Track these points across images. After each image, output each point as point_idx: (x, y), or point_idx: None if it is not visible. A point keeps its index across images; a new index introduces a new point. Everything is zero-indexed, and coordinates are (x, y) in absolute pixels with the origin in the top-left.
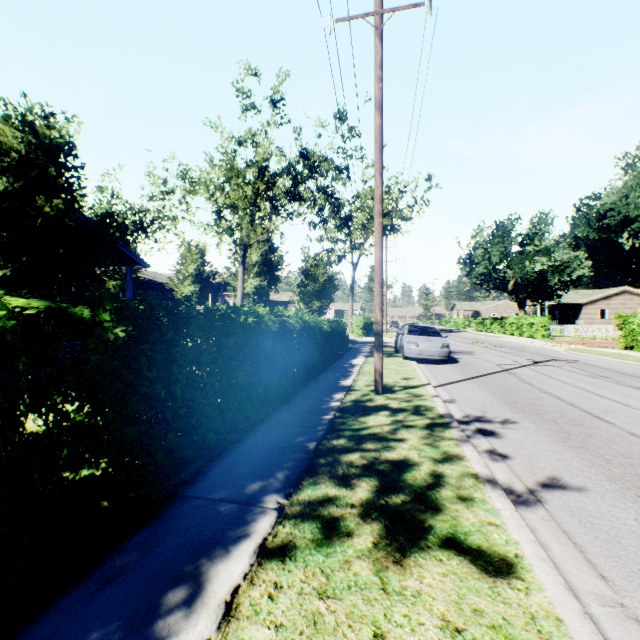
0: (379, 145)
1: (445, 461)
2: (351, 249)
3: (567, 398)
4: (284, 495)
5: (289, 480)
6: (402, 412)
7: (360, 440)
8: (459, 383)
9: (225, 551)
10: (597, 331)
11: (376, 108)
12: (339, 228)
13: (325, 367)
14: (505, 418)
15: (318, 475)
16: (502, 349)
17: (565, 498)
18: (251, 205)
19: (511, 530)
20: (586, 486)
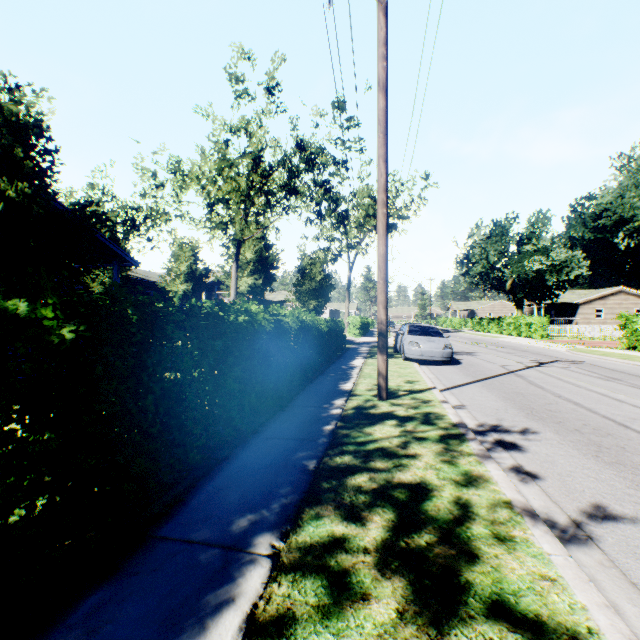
0: (383, 129)
1: (469, 484)
2: (347, 248)
3: (585, 403)
4: (280, 535)
5: (286, 512)
6: (411, 421)
7: (367, 457)
8: (466, 386)
9: (200, 628)
10: (595, 331)
11: (380, 89)
12: (335, 227)
13: (323, 369)
14: (524, 427)
15: (321, 505)
16: (503, 349)
17: (620, 533)
18: (245, 200)
19: (572, 587)
20: (639, 516)
